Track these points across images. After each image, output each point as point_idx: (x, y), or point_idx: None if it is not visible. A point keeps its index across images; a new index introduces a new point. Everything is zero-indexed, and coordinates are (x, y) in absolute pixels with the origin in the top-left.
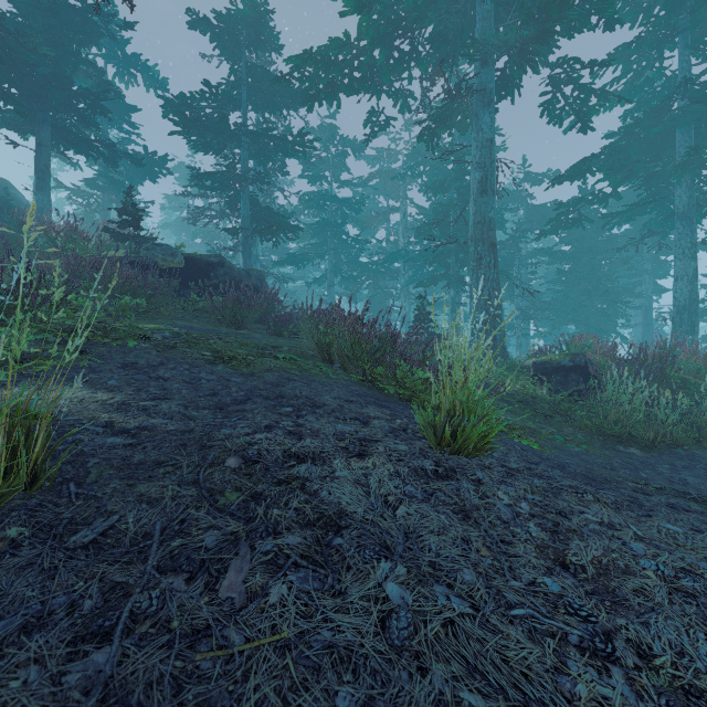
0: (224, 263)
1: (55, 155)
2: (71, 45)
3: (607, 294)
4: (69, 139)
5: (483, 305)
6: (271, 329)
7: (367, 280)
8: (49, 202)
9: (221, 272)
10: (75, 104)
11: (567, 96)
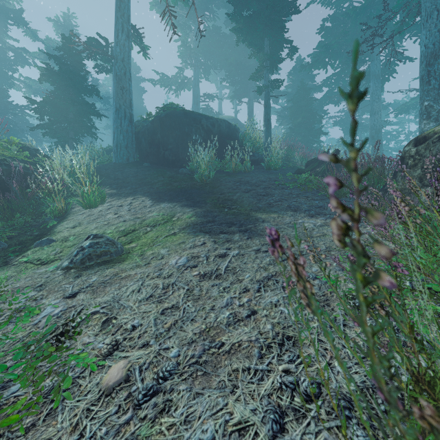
0: None
1: None
2: None
3: None
4: None
5: None
6: None
7: None
8: None
9: None
10: None
11: None
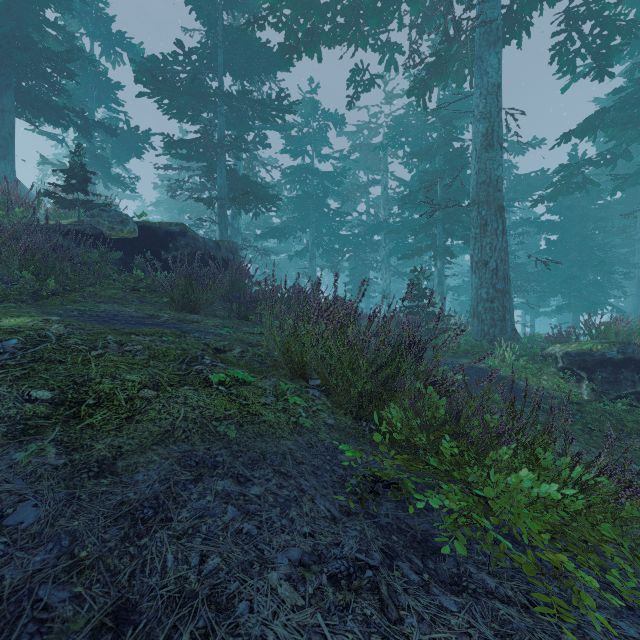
0: (187, 232)
1: (42, 132)
2: (32, 2)
3: (602, 264)
4: (35, 106)
5: (489, 279)
6: (234, 312)
7: (348, 252)
8: (12, 172)
9: (182, 242)
10: (41, 68)
11: (584, 35)
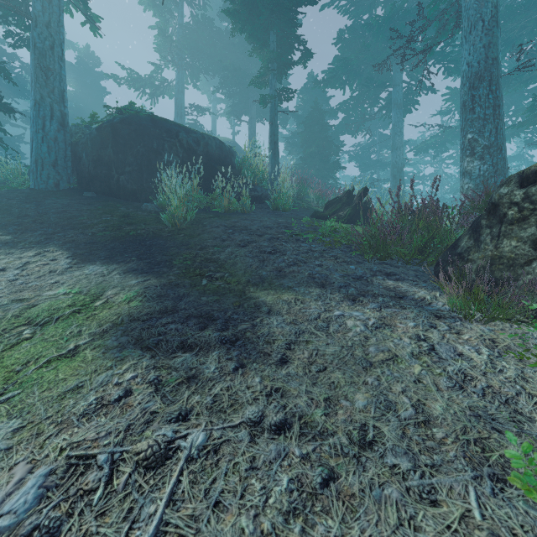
0: None
1: None
2: None
3: None
4: None
5: None
6: None
7: None
8: None
9: None
10: None
11: None
